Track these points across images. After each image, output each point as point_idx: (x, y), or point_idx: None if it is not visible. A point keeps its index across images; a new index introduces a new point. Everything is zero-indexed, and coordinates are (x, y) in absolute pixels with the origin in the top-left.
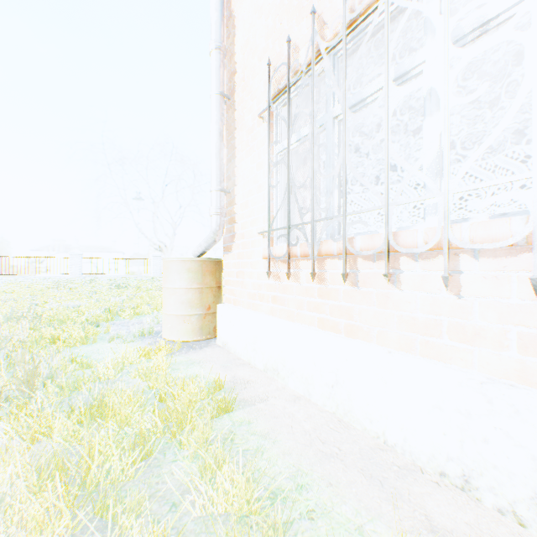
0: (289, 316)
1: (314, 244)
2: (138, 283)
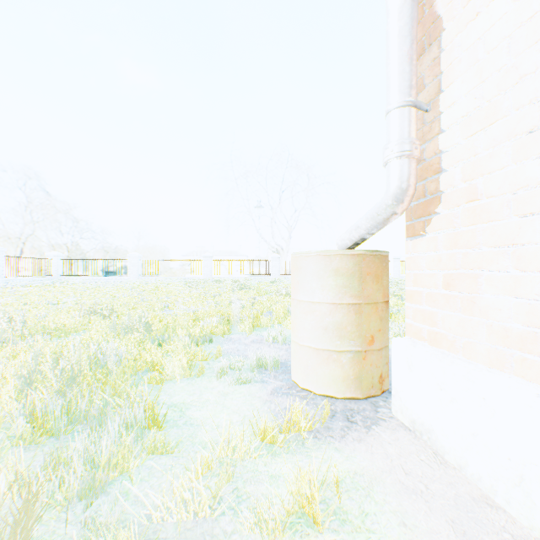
0: None
1: None
2: (258, 284)
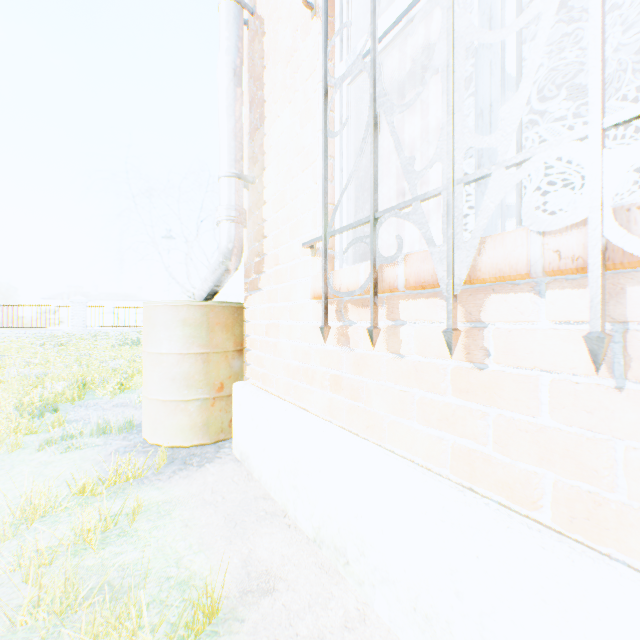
0: (372, 428)
1: (455, 249)
2: None
